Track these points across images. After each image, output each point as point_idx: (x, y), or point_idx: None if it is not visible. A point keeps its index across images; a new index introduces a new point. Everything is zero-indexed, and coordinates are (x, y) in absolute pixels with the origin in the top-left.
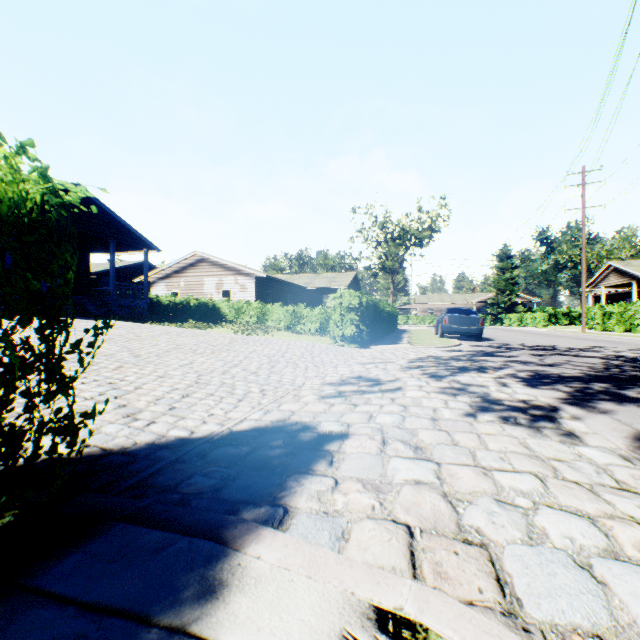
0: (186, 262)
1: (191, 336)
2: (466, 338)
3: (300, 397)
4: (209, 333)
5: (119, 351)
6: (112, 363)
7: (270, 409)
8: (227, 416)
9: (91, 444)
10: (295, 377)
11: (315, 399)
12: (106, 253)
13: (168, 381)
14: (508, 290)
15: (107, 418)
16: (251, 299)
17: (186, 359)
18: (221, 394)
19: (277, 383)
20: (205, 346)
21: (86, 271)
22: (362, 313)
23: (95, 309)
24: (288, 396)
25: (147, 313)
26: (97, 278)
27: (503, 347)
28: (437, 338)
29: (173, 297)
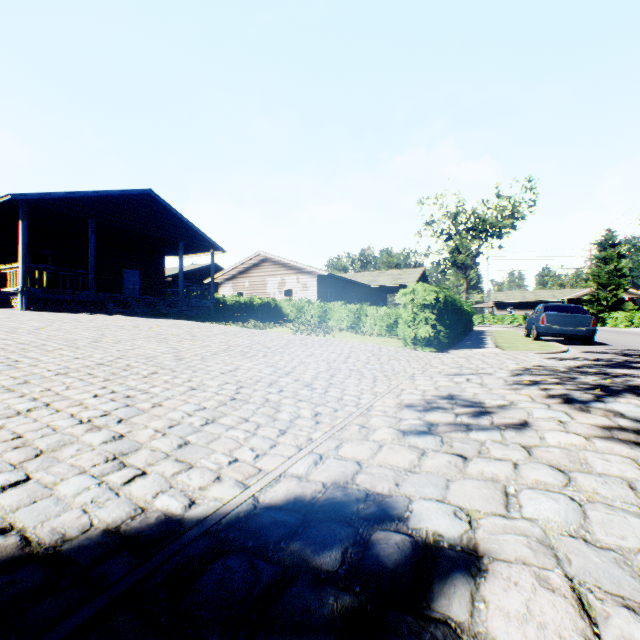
0: (250, 263)
1: (247, 336)
2: (568, 341)
3: (369, 430)
4: (267, 333)
5: (164, 353)
6: (147, 368)
7: (323, 453)
8: (256, 465)
9: (14, 526)
10: (360, 393)
11: (392, 437)
12: (178, 256)
13: (198, 395)
14: (612, 284)
15: (81, 461)
16: (312, 298)
17: (232, 364)
18: (258, 419)
19: (336, 402)
20: (258, 348)
21: (161, 274)
22: (439, 311)
23: (165, 309)
24: (351, 427)
25: (213, 313)
26: (172, 280)
27: (634, 355)
28: (531, 341)
29: (238, 297)
